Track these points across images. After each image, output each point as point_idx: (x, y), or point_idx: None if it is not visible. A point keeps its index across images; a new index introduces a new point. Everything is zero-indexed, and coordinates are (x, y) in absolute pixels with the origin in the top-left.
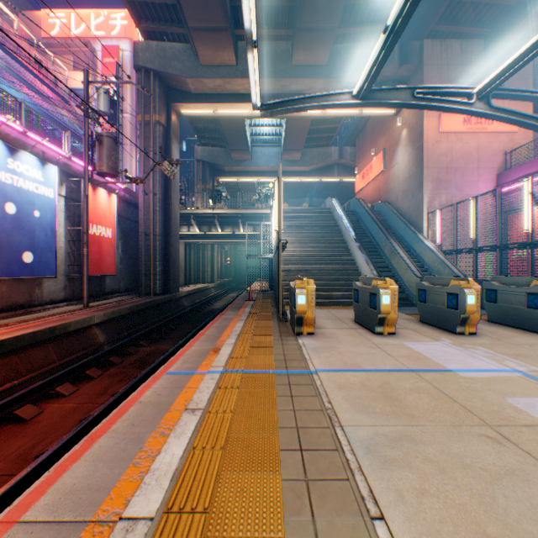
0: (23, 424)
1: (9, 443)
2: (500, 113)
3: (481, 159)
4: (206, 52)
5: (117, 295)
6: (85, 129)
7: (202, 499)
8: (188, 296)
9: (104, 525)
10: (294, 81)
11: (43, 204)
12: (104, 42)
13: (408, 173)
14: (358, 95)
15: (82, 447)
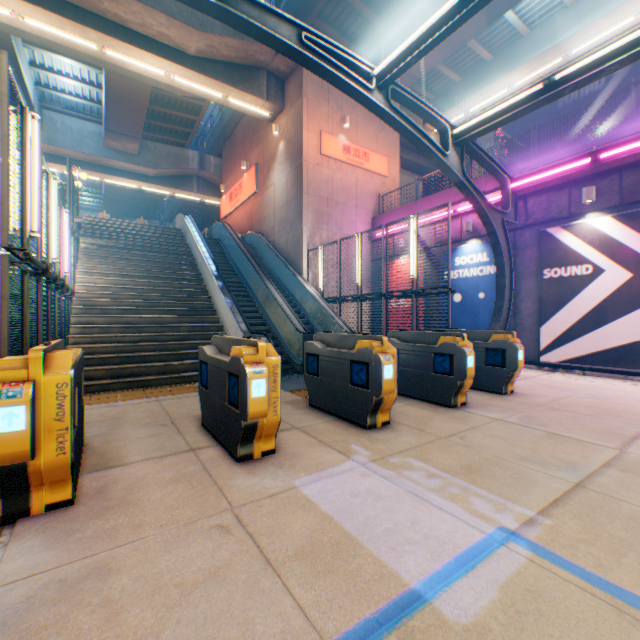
0: None
1: None
2: (399, 119)
3: (360, 197)
4: None
5: None
6: None
7: None
8: None
9: None
10: None
11: None
12: None
13: (288, 198)
14: None
15: None
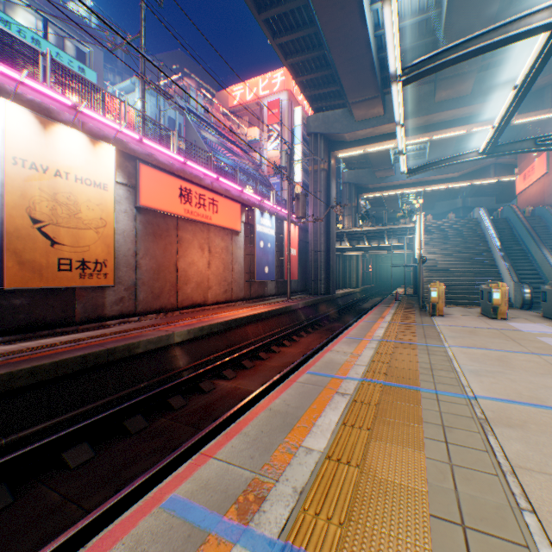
0: (296, 342)
1: (297, 345)
2: None
3: None
4: (359, 113)
5: (296, 294)
6: (288, 191)
7: (393, 336)
8: (341, 297)
9: (369, 336)
10: (436, 115)
11: (270, 240)
12: (268, 98)
13: None
14: (483, 151)
15: (350, 329)
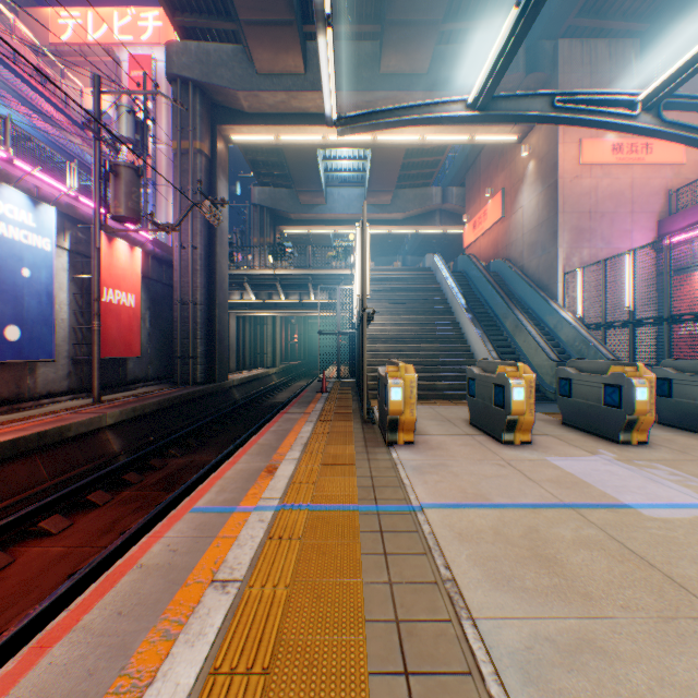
0: None
1: None
2: (675, 130)
3: (636, 200)
4: (264, 55)
5: (143, 385)
6: (95, 156)
7: None
8: (241, 385)
9: None
10: (383, 96)
11: (35, 260)
12: (132, 50)
13: (537, 220)
14: (475, 104)
15: (19, 667)
